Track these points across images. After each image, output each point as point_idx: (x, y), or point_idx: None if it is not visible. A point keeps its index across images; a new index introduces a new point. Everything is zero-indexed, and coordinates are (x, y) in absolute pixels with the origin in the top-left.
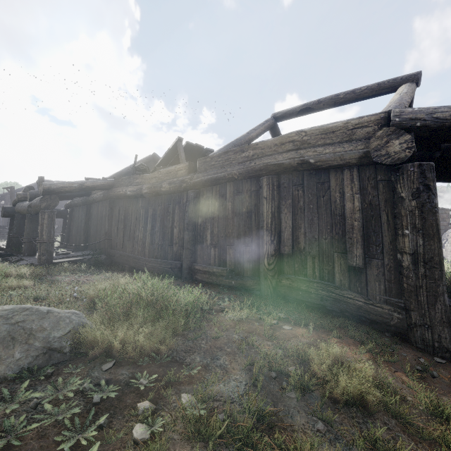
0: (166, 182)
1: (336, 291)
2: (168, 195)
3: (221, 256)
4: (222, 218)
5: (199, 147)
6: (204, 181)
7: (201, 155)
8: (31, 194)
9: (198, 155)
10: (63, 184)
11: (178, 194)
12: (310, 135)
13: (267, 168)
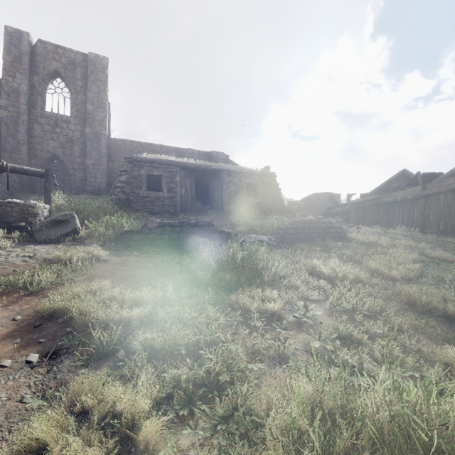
0: (410, 195)
1: None
2: (411, 201)
3: (437, 225)
4: (438, 209)
5: (432, 173)
6: (429, 194)
7: (434, 176)
8: (341, 205)
9: (432, 177)
10: (358, 200)
11: (416, 200)
12: None
13: None
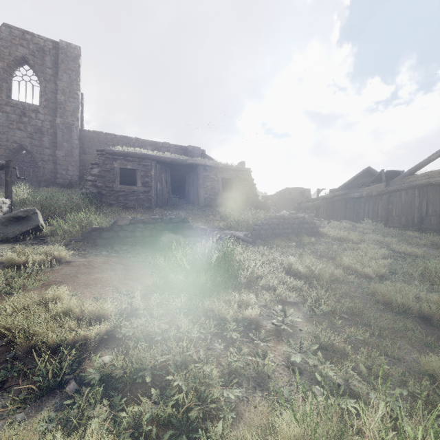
0: (375, 191)
1: (439, 227)
2: (375, 196)
3: (399, 220)
4: (400, 205)
5: (394, 171)
6: (392, 190)
7: (396, 174)
8: (312, 200)
9: (394, 174)
10: (327, 195)
11: (380, 196)
12: (434, 173)
13: (417, 185)
